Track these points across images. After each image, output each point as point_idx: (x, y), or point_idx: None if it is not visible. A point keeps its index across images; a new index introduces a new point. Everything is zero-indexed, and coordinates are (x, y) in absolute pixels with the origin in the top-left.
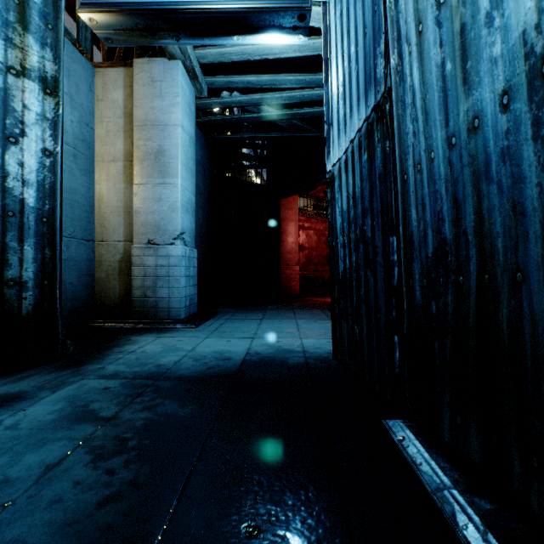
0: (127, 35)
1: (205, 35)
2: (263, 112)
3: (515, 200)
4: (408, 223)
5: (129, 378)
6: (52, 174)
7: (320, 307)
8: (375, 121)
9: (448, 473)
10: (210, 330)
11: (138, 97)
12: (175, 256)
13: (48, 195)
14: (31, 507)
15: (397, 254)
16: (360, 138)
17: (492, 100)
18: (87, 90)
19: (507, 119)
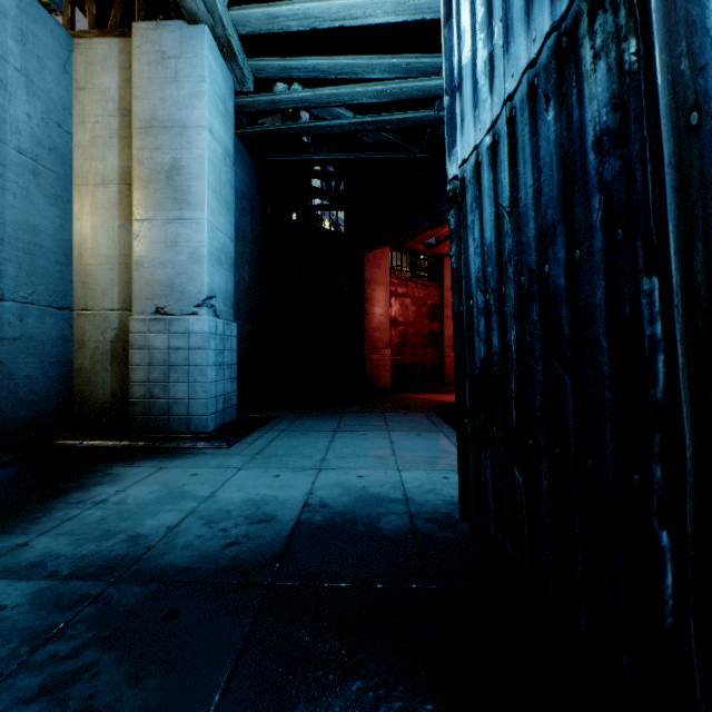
0: None
1: None
2: (339, 119)
3: None
4: (704, 239)
5: (60, 576)
6: None
7: (422, 409)
8: (584, 16)
9: None
10: (250, 452)
11: (140, 82)
12: (198, 333)
13: None
14: None
15: (662, 321)
16: (535, 78)
17: None
18: (60, 71)
19: None
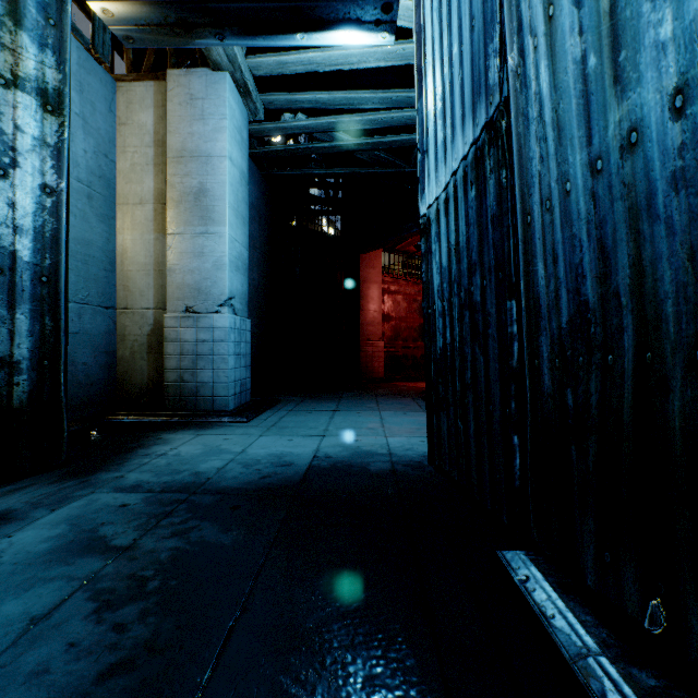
0: (153, 32)
1: (258, 32)
2: (337, 141)
3: (694, 244)
4: (532, 282)
5: (156, 491)
6: (54, 219)
7: (410, 394)
8: (486, 145)
9: (592, 631)
10: (266, 425)
11: (172, 120)
12: (221, 328)
13: (48, 247)
14: (3, 681)
15: (517, 324)
16: (466, 168)
17: (658, 103)
18: (106, 111)
19: (681, 129)
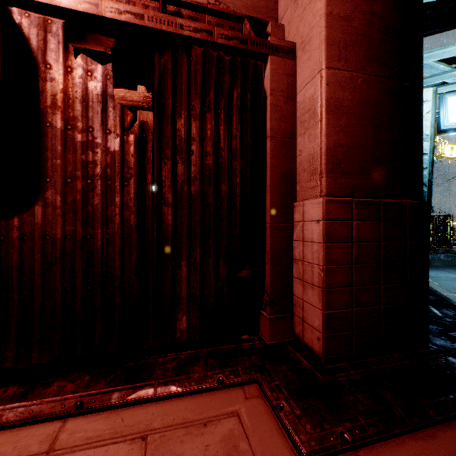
0: None
1: None
2: None
3: None
4: None
5: None
6: None
7: None
8: None
9: None
10: None
11: None
12: None
13: None
14: None
15: None
16: None
17: None
18: None
19: None
